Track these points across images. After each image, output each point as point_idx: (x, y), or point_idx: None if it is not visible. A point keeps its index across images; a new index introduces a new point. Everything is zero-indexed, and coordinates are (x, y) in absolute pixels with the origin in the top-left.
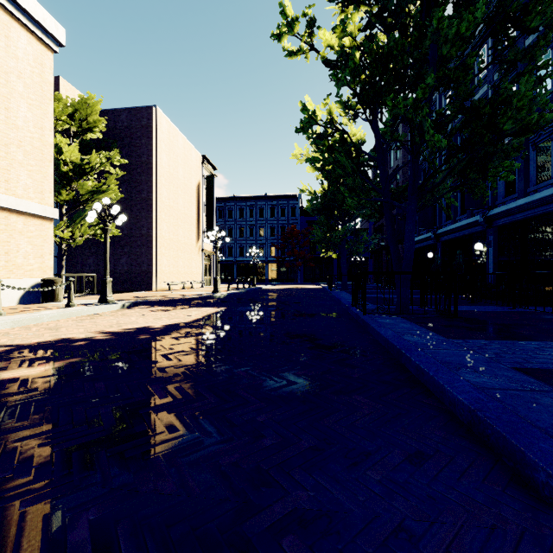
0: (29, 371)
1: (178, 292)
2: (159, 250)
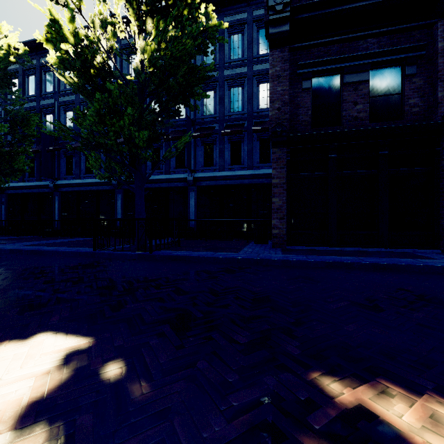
0: None
1: None
2: None
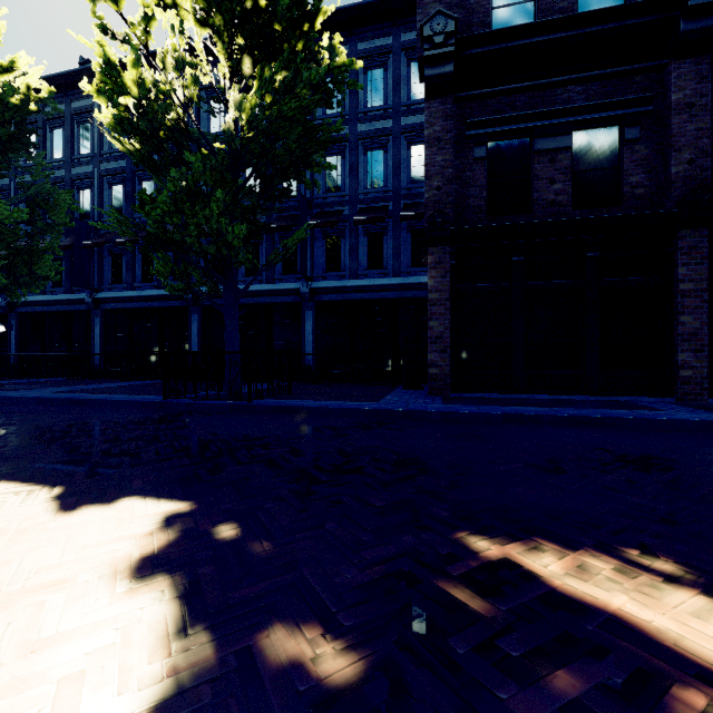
0: None
1: None
2: None
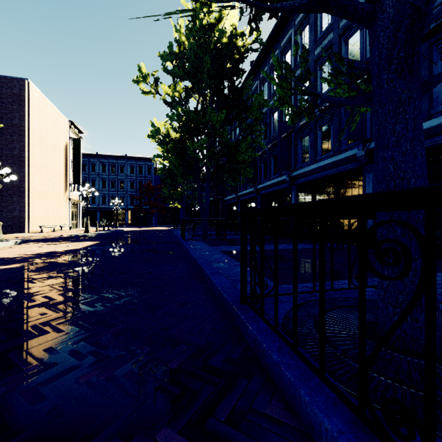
0: (11, 266)
1: (52, 233)
2: (31, 199)
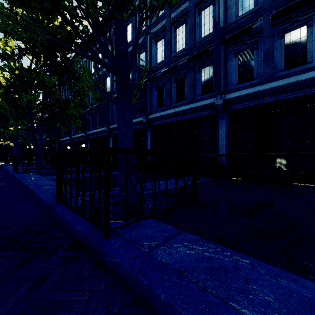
0: None
1: None
2: None
